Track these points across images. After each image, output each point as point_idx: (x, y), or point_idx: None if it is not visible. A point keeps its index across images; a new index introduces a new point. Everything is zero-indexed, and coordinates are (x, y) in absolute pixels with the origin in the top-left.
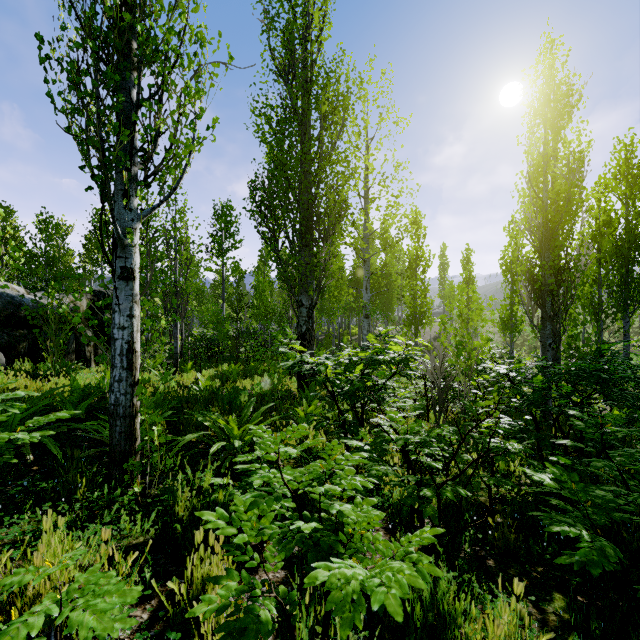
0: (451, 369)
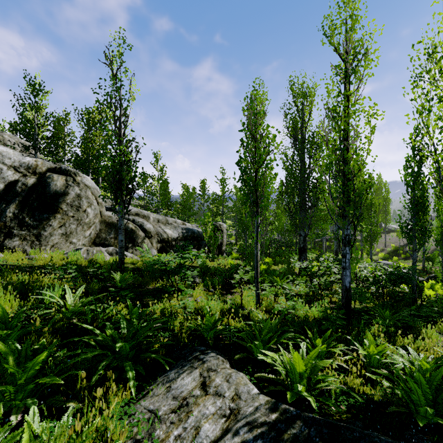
0: (362, 269)
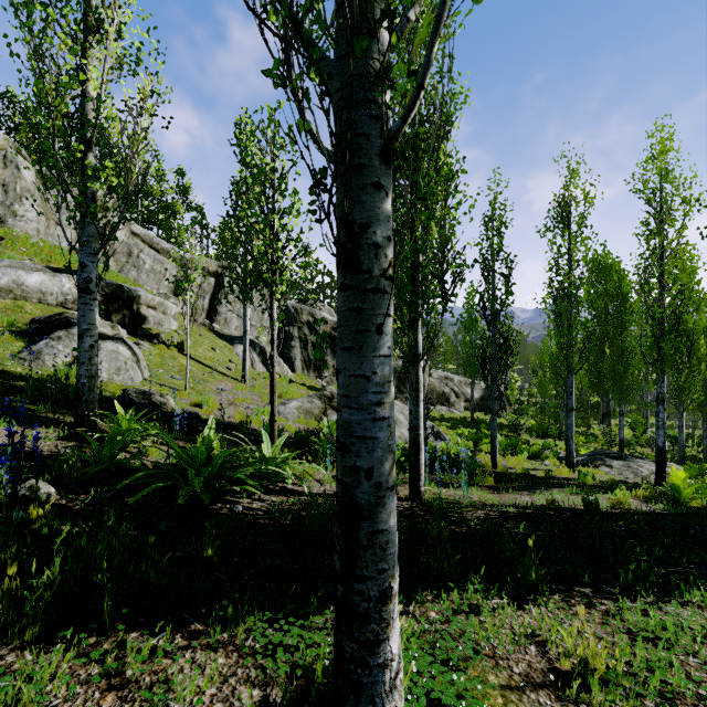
0: None
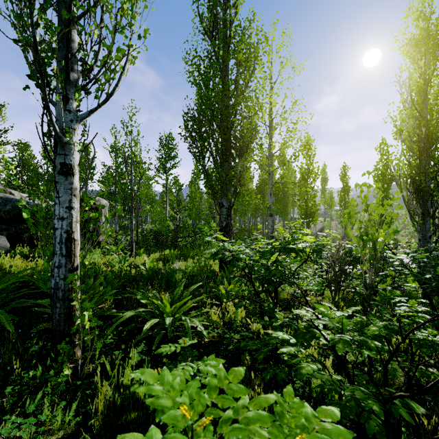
0: (345, 256)
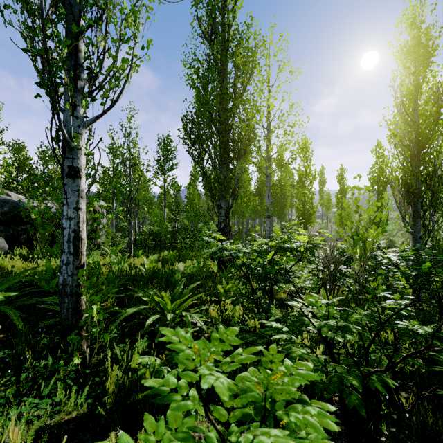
0: (340, 256)
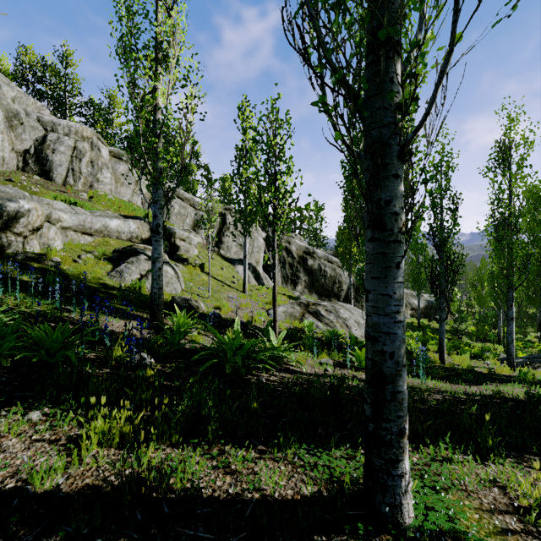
0: None
